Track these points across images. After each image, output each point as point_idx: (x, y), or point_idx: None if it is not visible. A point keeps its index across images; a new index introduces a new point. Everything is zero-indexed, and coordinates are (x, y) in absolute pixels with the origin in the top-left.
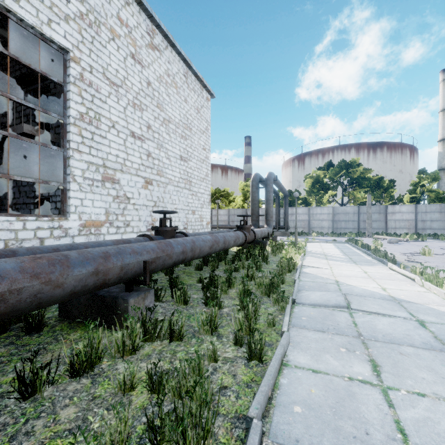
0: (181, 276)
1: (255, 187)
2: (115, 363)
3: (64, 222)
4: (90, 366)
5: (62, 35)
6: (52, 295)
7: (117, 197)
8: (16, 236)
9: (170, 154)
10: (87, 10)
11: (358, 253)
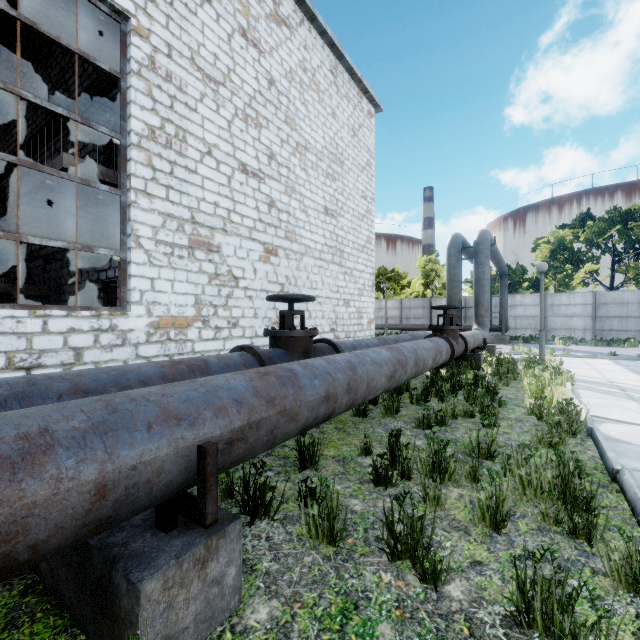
0: (324, 430)
1: (455, 257)
2: None
3: (120, 320)
4: None
5: None
6: None
7: (215, 275)
8: (29, 345)
9: (308, 204)
10: None
11: None
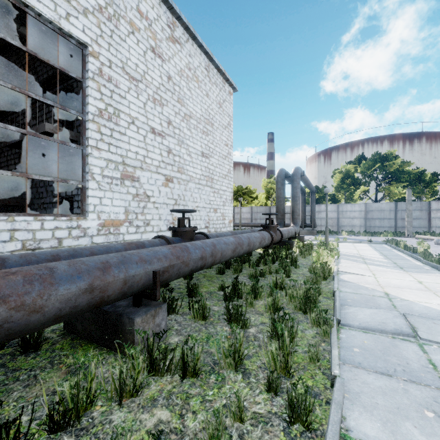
0: (201, 281)
1: (280, 183)
2: (109, 411)
3: (82, 222)
4: (75, 416)
5: (80, 29)
6: (27, 323)
7: (136, 195)
8: (34, 237)
9: (191, 151)
10: (106, 3)
11: (402, 256)
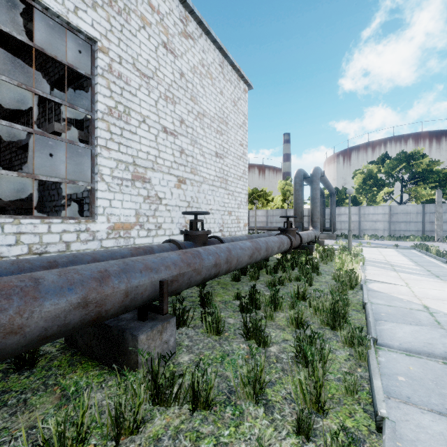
0: (214, 288)
1: (298, 184)
2: None
3: (91, 225)
4: None
5: (89, 23)
6: (2, 347)
7: (147, 197)
8: (40, 240)
9: (205, 151)
10: None
11: (435, 263)
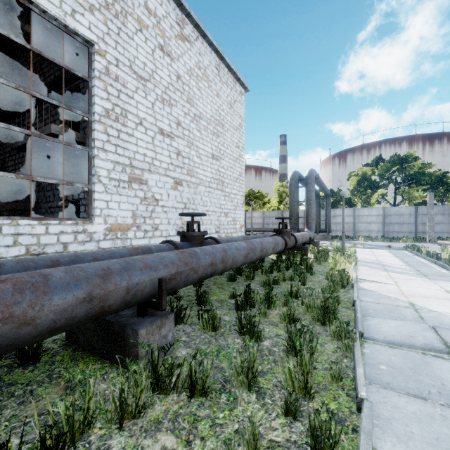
0: (211, 288)
1: (294, 186)
2: (109, 435)
3: (88, 226)
4: (70, 441)
5: (86, 26)
6: (16, 337)
7: (144, 198)
8: (38, 241)
9: (201, 153)
10: None
11: (425, 263)
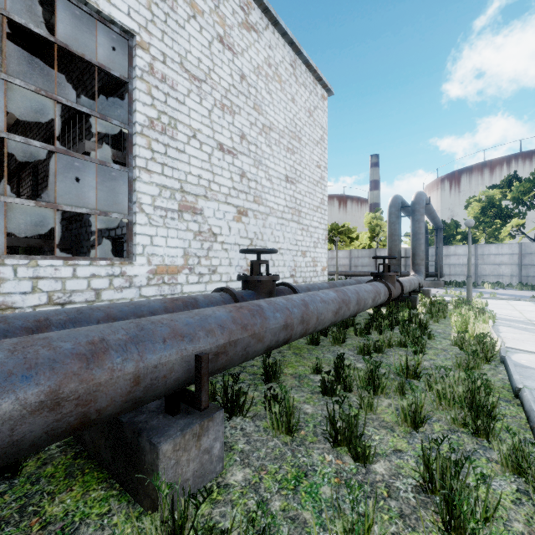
0: (284, 354)
1: (395, 215)
2: None
3: (127, 268)
4: None
5: (125, 12)
6: None
7: (199, 233)
8: (63, 287)
9: (272, 174)
10: None
11: None
